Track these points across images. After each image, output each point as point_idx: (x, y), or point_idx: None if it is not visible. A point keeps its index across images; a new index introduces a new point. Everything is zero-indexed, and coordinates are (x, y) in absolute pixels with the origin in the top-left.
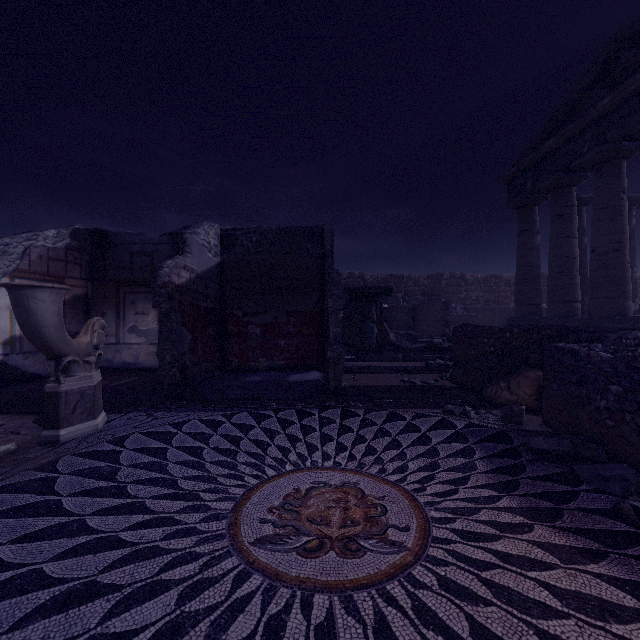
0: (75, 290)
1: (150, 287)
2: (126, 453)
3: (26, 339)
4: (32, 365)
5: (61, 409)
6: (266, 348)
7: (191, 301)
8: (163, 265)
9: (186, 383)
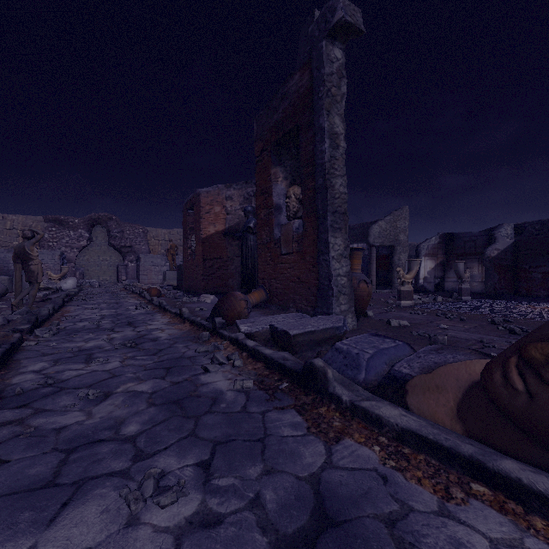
0: (440, 259)
1: (474, 256)
2: (483, 301)
3: (427, 278)
4: (429, 287)
5: (462, 292)
6: (545, 285)
7: (498, 262)
8: (486, 250)
9: (496, 295)
